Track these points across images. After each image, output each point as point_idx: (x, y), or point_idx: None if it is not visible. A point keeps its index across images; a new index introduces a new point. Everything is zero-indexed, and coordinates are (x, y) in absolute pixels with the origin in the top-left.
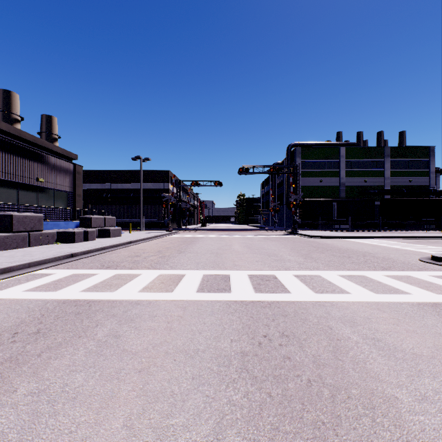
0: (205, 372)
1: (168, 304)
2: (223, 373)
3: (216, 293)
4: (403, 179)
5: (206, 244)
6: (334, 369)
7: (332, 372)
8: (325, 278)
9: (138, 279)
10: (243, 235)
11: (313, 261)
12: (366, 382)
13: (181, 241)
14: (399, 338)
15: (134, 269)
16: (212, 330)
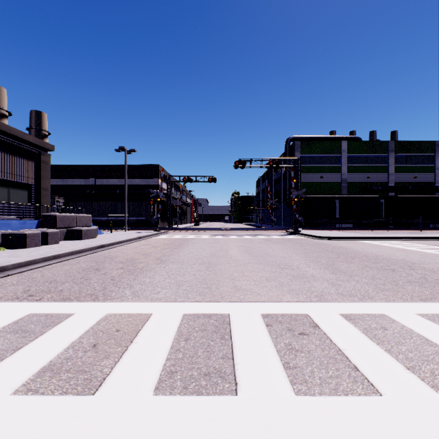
0: None
1: None
2: None
3: (201, 399)
4: (408, 175)
5: (196, 248)
6: None
7: None
8: (406, 326)
9: (54, 332)
10: (240, 235)
11: (350, 278)
12: None
13: (167, 244)
14: None
15: (69, 301)
16: None
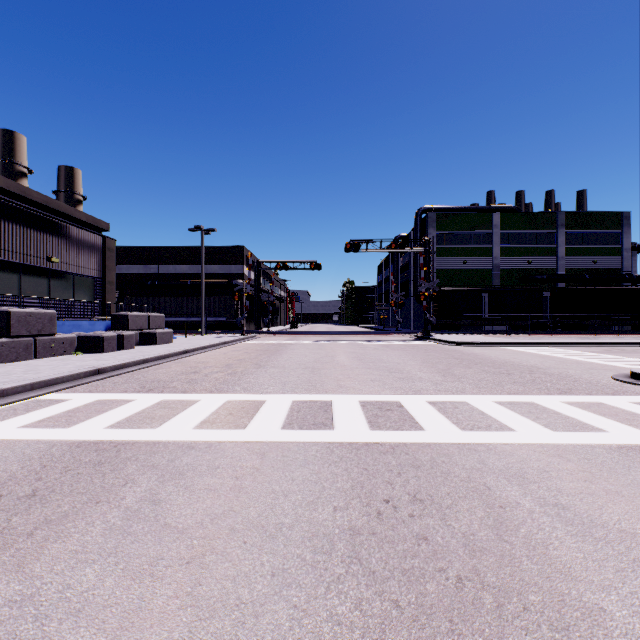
0: (292, 564)
1: (238, 449)
2: (321, 565)
3: (311, 431)
4: (584, 259)
5: (297, 354)
6: (498, 557)
7: (495, 563)
8: (475, 407)
9: (194, 408)
10: (352, 340)
11: (456, 380)
12: (551, 582)
13: (260, 350)
14: (596, 503)
15: (189, 393)
16: (304, 491)
